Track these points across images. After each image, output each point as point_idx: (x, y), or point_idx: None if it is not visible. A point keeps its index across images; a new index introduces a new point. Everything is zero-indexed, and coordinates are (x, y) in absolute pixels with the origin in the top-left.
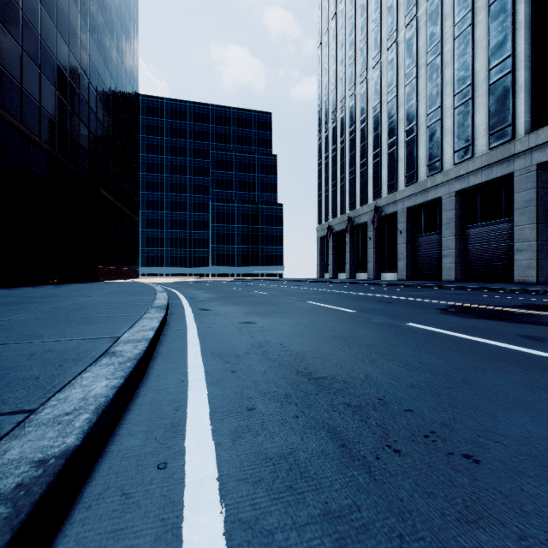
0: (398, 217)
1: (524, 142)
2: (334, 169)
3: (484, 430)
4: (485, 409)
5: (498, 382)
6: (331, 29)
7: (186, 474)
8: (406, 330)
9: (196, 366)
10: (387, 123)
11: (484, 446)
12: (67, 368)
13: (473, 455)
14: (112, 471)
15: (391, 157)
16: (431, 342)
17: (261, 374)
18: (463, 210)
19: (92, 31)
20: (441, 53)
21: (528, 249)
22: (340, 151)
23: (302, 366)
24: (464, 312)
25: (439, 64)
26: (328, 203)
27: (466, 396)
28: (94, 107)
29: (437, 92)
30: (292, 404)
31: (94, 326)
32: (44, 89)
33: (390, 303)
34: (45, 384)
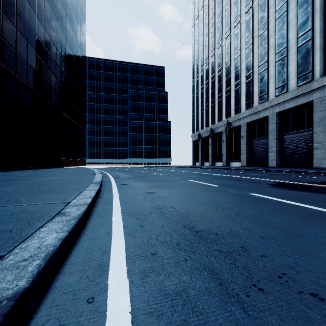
0: (241, 128)
1: (319, 82)
2: (202, 100)
3: (320, 272)
4: (317, 255)
5: (321, 235)
6: (200, 16)
7: (107, 308)
8: (251, 198)
9: (118, 221)
10: (234, 72)
11: (324, 286)
12: (32, 224)
13: (317, 293)
14: (54, 304)
15: (237, 92)
16: (269, 206)
17: (160, 228)
18: (281, 124)
19: (58, 18)
20: (267, 29)
21: (322, 147)
22: (205, 89)
23: (187, 222)
24: (286, 186)
25: (266, 35)
26: (198, 120)
27: (301, 245)
28: (59, 63)
29: (265, 52)
30: (182, 250)
31: (55, 195)
32: (30, 53)
33: (238, 180)
34: (15, 235)
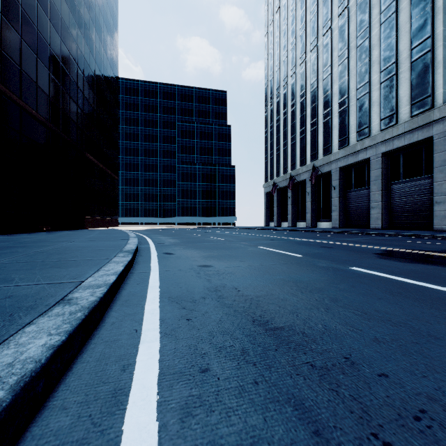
0: (332, 175)
1: (442, 110)
2: (278, 136)
3: None
4: None
5: None
6: (276, 20)
7: None
8: (351, 275)
9: (152, 312)
10: (323, 97)
11: None
12: (15, 318)
13: None
14: None
15: (326, 125)
16: (379, 286)
17: (216, 323)
18: (388, 168)
19: (80, 24)
20: (369, 37)
21: (445, 201)
22: (283, 121)
23: (258, 314)
24: (399, 257)
25: (367, 46)
26: (273, 164)
27: (440, 354)
28: (81, 86)
29: (365, 69)
30: (250, 364)
31: (64, 270)
32: (40, 71)
33: (330, 248)
34: None
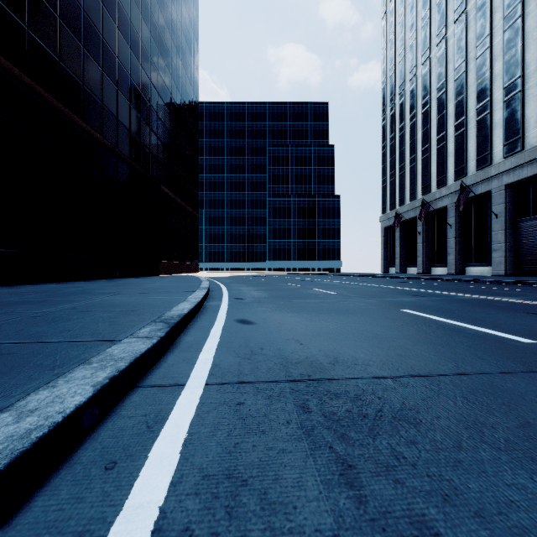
0: (492, 197)
1: None
2: (402, 150)
3: None
4: None
5: None
6: None
7: None
8: None
9: None
10: (475, 84)
11: None
12: None
13: None
14: None
15: (482, 124)
16: None
17: None
18: None
19: (153, 32)
20: None
21: None
22: (409, 129)
23: None
24: None
25: None
26: (394, 189)
27: None
28: (155, 106)
29: None
30: None
31: None
32: (106, 87)
33: None
34: None
